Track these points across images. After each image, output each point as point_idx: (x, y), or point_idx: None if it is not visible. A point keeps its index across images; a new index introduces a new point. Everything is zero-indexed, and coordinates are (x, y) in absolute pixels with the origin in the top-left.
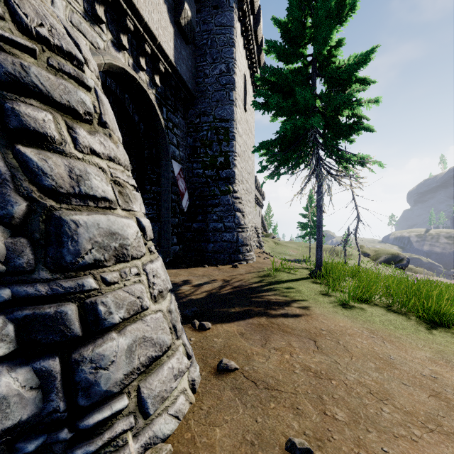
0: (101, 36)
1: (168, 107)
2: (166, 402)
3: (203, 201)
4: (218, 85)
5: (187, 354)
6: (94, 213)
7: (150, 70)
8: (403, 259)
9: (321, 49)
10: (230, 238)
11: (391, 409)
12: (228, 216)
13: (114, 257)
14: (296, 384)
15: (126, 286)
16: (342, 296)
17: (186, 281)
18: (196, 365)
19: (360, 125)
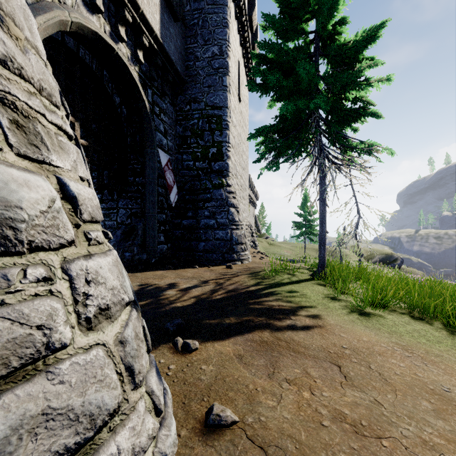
0: None
1: (154, 89)
2: None
3: (193, 196)
4: (210, 69)
5: (155, 408)
6: None
7: (131, 44)
8: (397, 259)
9: (326, 22)
10: (224, 236)
11: None
12: (221, 212)
13: None
14: (330, 450)
15: (7, 305)
16: (356, 301)
17: (172, 285)
18: (170, 423)
19: (366, 110)
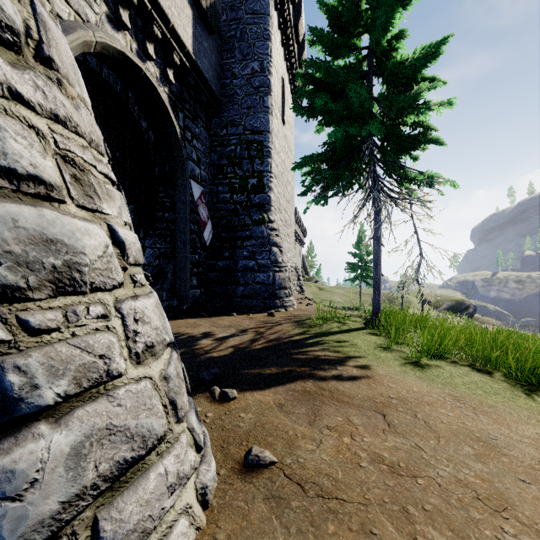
0: (91, 6)
1: (185, 112)
2: (152, 537)
3: (230, 233)
4: (249, 88)
5: (196, 444)
6: (10, 201)
7: (161, 62)
8: (470, 307)
9: (380, 38)
10: (265, 279)
11: (516, 528)
12: (262, 252)
13: (51, 284)
14: (365, 486)
15: (77, 336)
16: (411, 351)
17: (206, 334)
18: (210, 460)
19: (427, 136)
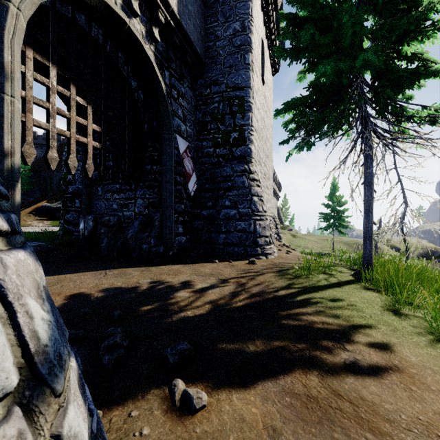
0: None
1: (171, 71)
2: None
3: (213, 185)
4: (231, 47)
5: None
6: None
7: (146, 20)
8: None
9: None
10: (246, 228)
11: None
12: (243, 201)
13: None
14: None
15: None
16: (436, 321)
17: (186, 283)
18: None
19: (428, 68)
